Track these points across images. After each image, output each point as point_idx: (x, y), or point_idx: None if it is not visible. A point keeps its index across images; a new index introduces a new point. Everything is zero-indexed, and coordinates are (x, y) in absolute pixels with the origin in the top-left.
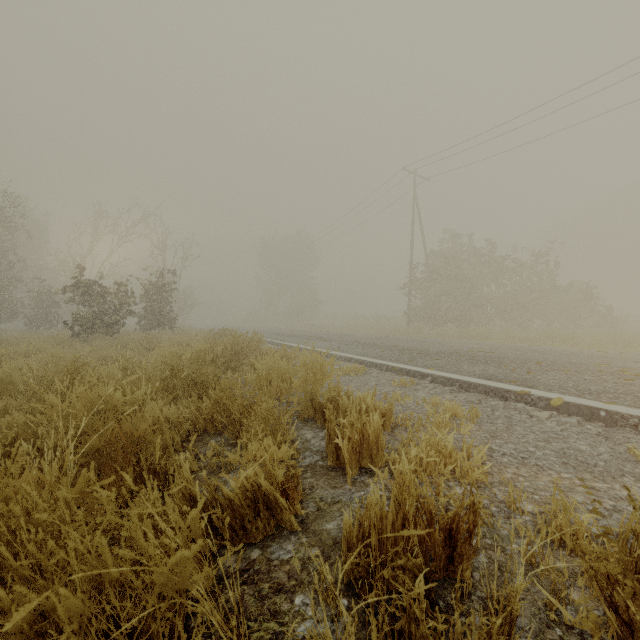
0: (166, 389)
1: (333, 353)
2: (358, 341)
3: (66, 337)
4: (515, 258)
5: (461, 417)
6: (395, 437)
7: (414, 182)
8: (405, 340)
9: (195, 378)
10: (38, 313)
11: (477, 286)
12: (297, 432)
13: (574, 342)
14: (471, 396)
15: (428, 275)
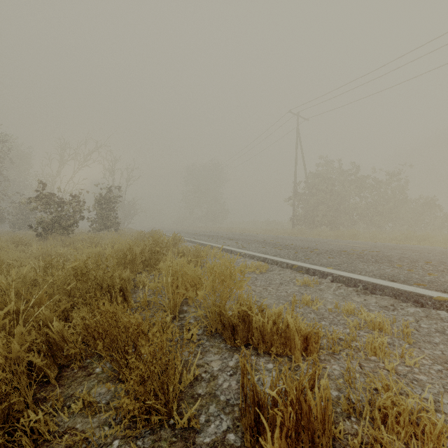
0: (69, 294)
1: (238, 251)
2: (258, 240)
3: (32, 237)
4: (374, 177)
5: (390, 333)
6: (325, 371)
7: (297, 121)
8: (295, 239)
9: (100, 282)
10: (19, 219)
11: (345, 198)
12: (201, 358)
13: (429, 241)
14: (381, 300)
15: (308, 190)
